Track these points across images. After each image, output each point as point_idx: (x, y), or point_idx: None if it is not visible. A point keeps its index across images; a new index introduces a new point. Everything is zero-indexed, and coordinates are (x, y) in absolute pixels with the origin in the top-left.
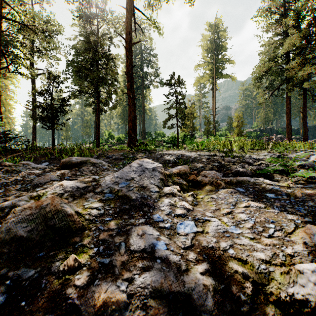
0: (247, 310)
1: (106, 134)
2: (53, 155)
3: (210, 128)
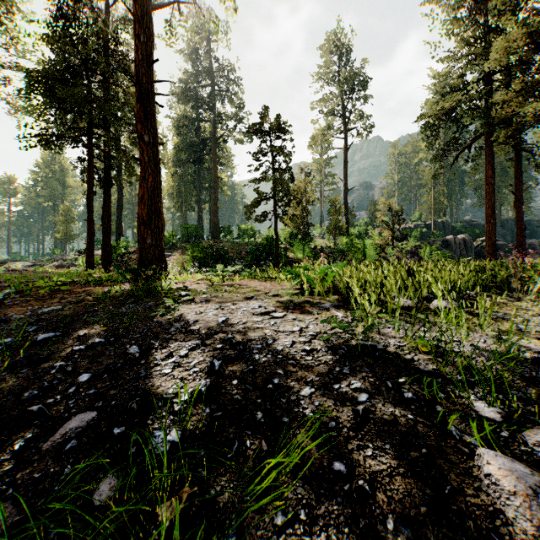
0: None
1: None
2: None
3: (340, 221)
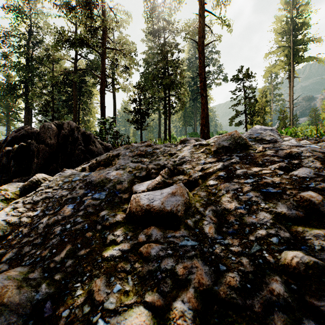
0: None
1: None
2: None
3: (286, 123)
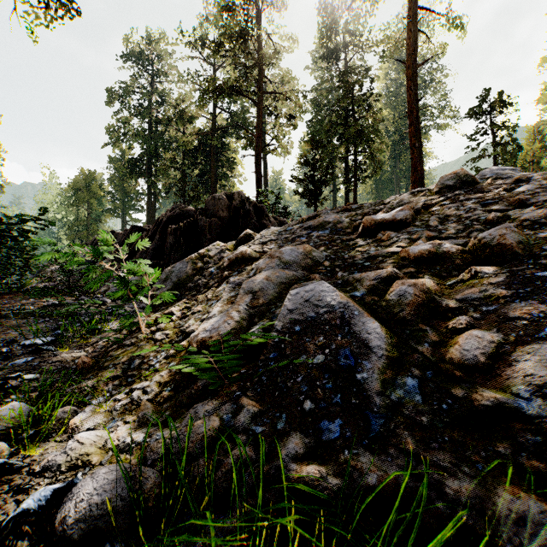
0: None
1: None
2: None
3: None
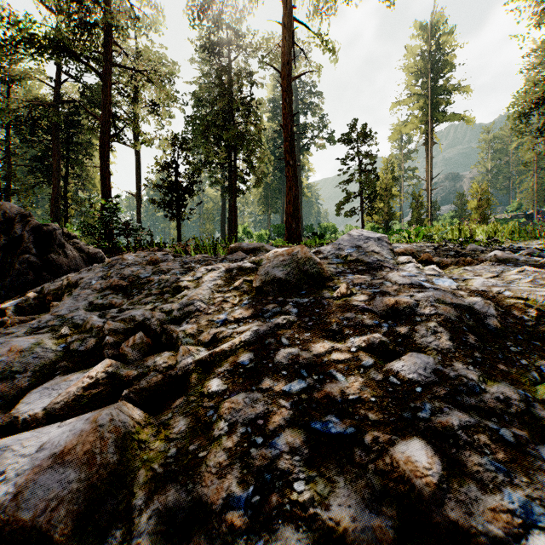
0: (531, 324)
1: (240, 230)
2: (187, 254)
3: (422, 214)
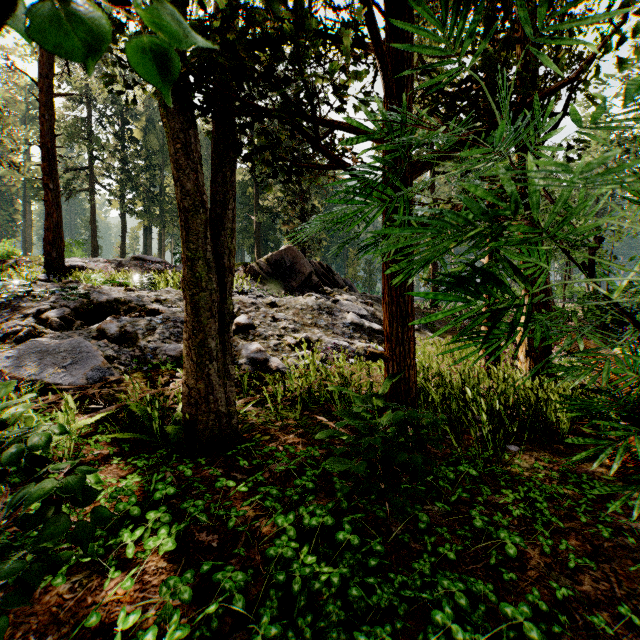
0: None
1: None
2: None
3: None
